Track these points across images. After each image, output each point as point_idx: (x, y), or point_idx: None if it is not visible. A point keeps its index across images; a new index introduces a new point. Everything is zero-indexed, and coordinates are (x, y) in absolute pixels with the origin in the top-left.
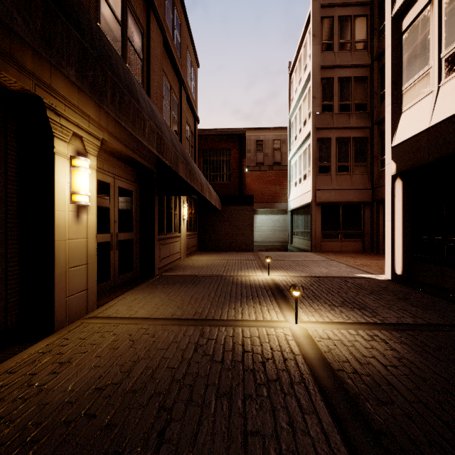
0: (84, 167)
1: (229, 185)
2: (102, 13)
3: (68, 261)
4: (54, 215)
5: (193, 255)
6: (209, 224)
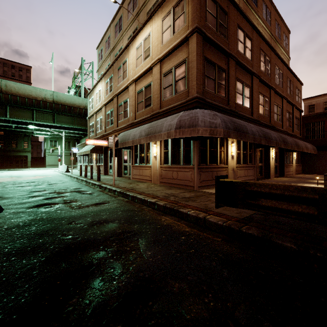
0: (274, 151)
1: (323, 140)
2: (274, 116)
3: (271, 167)
4: (270, 160)
5: (299, 174)
6: (309, 160)
